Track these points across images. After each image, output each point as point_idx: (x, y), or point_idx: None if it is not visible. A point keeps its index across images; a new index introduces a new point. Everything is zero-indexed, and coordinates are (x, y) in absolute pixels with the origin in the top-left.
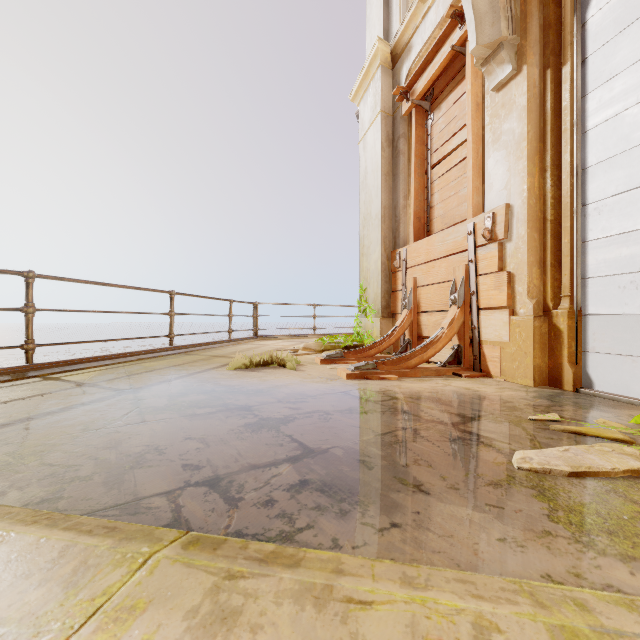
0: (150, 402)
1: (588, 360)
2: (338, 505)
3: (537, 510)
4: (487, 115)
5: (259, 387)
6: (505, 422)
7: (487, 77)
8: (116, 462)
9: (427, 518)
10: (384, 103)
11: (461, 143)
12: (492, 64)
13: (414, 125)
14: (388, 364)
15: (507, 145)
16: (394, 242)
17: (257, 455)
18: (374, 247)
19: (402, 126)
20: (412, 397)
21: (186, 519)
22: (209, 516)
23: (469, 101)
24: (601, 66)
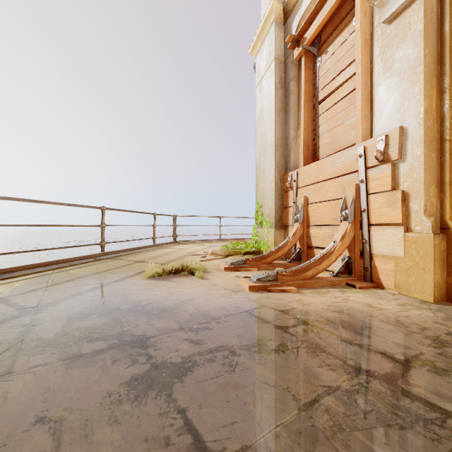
0: (41, 330)
1: None
2: None
3: None
4: (378, 47)
5: (164, 303)
6: (450, 372)
7: (379, 10)
8: None
9: None
10: (277, 52)
11: (347, 79)
12: None
13: (304, 68)
14: (287, 275)
15: (400, 71)
16: (285, 167)
17: None
18: (269, 171)
19: (293, 70)
20: (320, 320)
21: None
22: None
23: (358, 38)
24: None
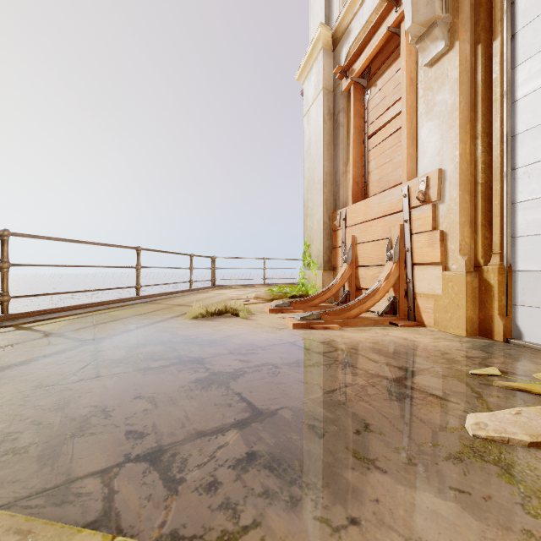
0: (108, 354)
1: (518, 313)
2: (288, 489)
3: (508, 496)
4: (421, 88)
5: (213, 337)
6: (448, 377)
7: (421, 53)
8: (58, 428)
9: (388, 509)
10: (326, 81)
11: (395, 115)
12: (426, 41)
13: (353, 100)
14: (331, 314)
15: (440, 115)
16: (335, 204)
17: (204, 418)
18: (317, 208)
19: (342, 101)
20: (355, 348)
21: (117, 512)
22: (144, 507)
23: (404, 76)
24: (530, 40)
